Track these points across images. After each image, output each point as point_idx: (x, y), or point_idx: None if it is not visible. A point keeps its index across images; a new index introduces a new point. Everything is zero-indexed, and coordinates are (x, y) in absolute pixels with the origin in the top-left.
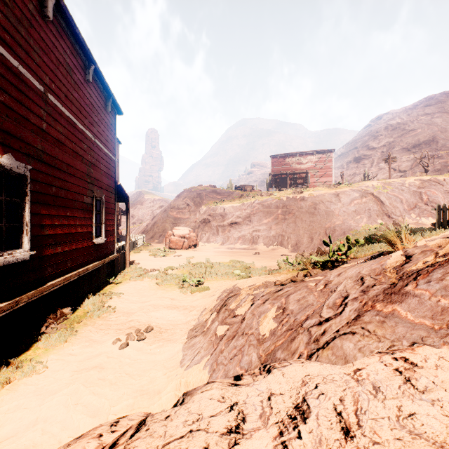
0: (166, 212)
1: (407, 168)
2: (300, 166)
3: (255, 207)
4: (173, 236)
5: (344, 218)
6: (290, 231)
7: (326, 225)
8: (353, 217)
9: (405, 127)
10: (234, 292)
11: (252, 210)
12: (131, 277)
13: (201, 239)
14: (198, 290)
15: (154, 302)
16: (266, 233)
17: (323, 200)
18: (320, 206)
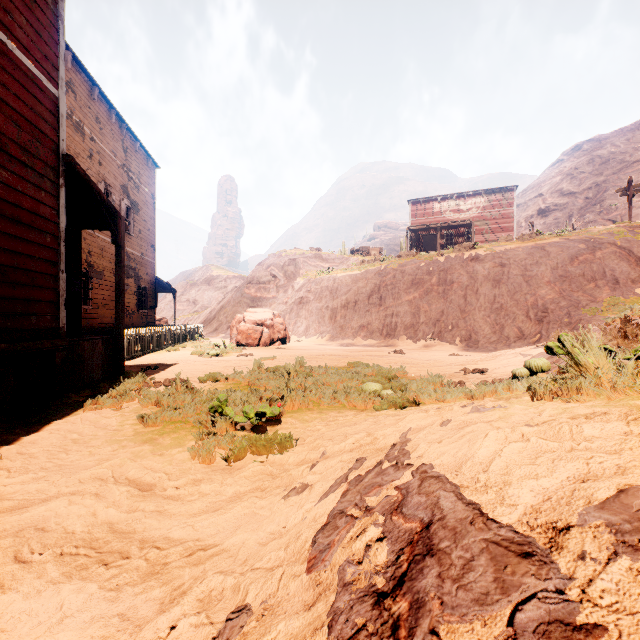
0: (240, 290)
1: (639, 218)
2: (459, 216)
3: (389, 274)
4: (243, 323)
5: (562, 288)
6: (457, 314)
7: (527, 301)
8: (582, 285)
9: (625, 157)
10: (465, 568)
11: (383, 279)
12: (93, 399)
13: (295, 331)
14: (254, 448)
15: (58, 507)
16: (411, 319)
17: (516, 257)
18: (512, 268)
